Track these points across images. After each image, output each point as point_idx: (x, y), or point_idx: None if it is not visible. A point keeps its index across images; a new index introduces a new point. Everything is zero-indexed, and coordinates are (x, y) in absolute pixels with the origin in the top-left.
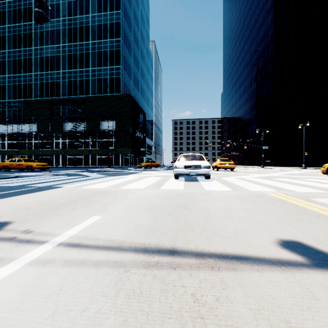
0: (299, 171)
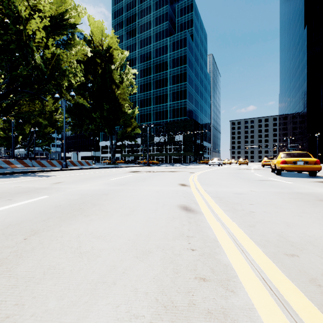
0: None
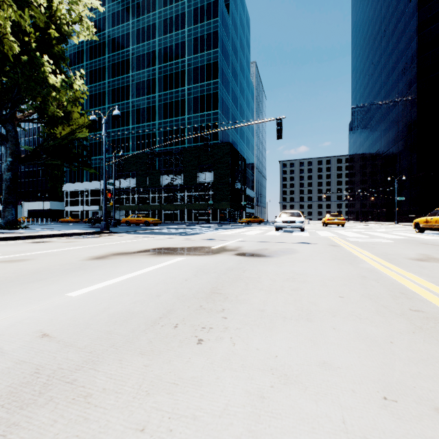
0: None
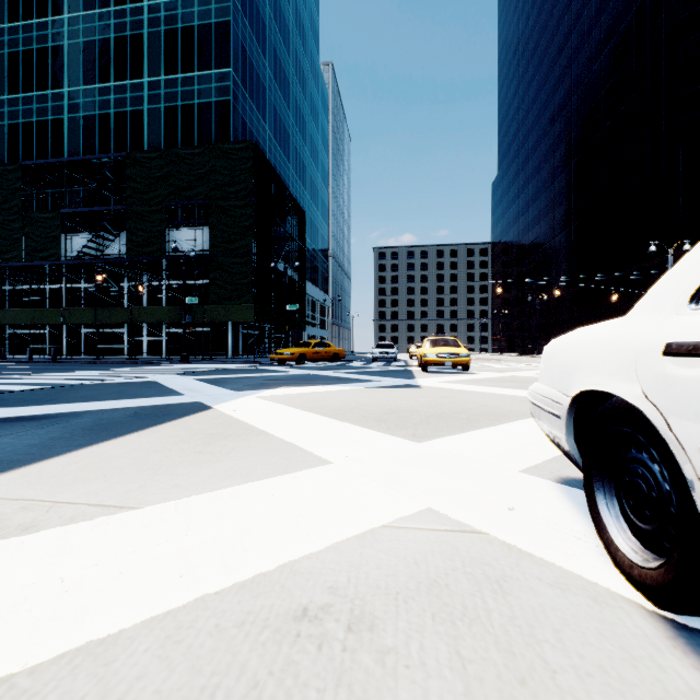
0: None
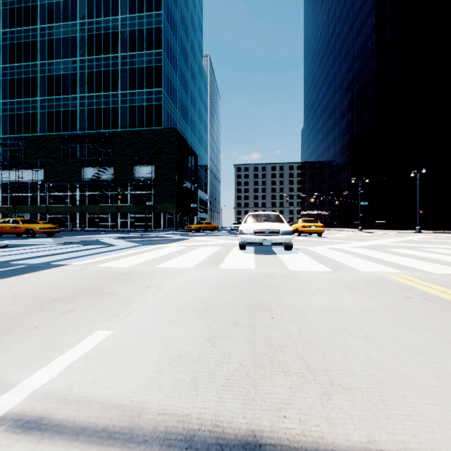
0: (414, 237)
